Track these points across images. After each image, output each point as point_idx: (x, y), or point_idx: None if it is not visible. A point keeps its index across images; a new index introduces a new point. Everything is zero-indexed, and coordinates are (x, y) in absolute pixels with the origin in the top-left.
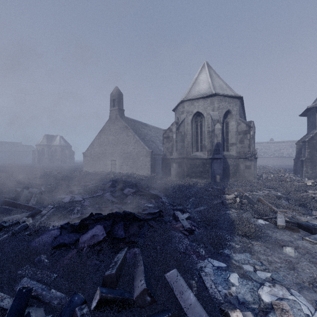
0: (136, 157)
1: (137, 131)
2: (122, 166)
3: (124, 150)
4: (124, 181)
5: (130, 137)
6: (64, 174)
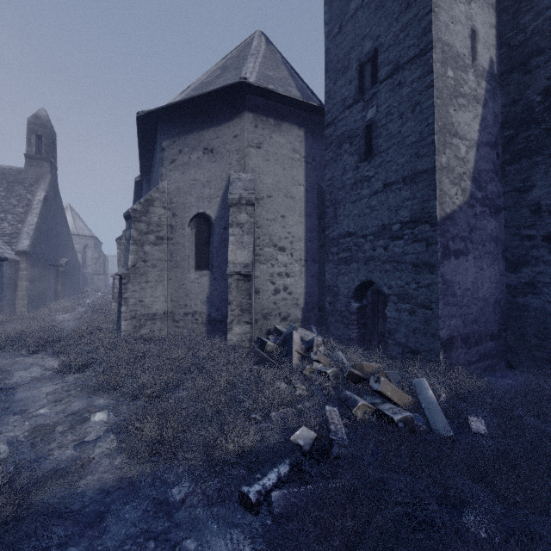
0: None
1: None
2: None
3: None
4: None
5: None
6: None
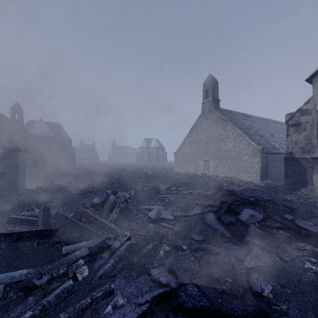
0: (237, 156)
1: (237, 123)
2: (217, 168)
3: (220, 148)
4: (230, 191)
5: (228, 131)
6: (157, 174)
